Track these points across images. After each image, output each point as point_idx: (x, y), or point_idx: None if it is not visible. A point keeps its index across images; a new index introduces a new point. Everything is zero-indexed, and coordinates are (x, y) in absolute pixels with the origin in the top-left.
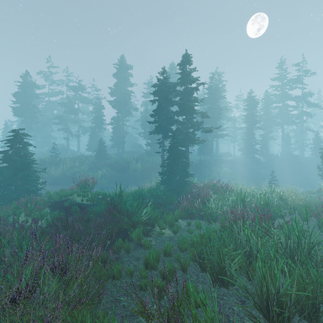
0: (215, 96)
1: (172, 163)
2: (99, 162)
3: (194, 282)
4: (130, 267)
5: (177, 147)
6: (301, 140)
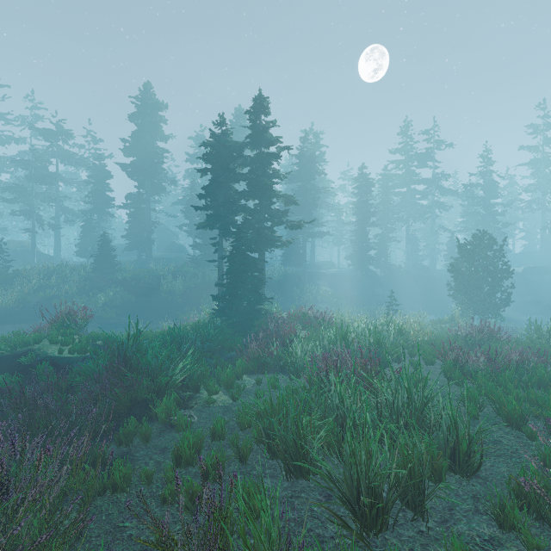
0: (310, 169)
1: (235, 280)
2: (101, 278)
3: (258, 478)
4: (149, 466)
5: (245, 253)
6: (432, 244)
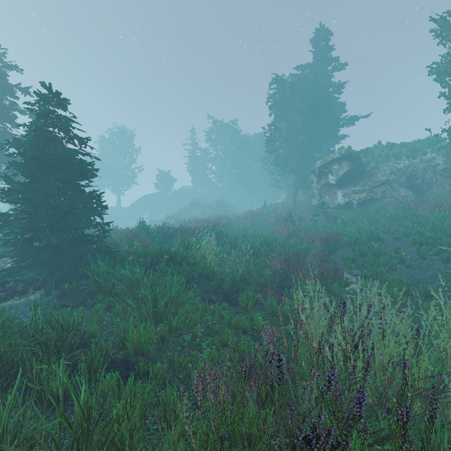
0: None
1: None
2: None
3: None
4: None
5: None
6: None
